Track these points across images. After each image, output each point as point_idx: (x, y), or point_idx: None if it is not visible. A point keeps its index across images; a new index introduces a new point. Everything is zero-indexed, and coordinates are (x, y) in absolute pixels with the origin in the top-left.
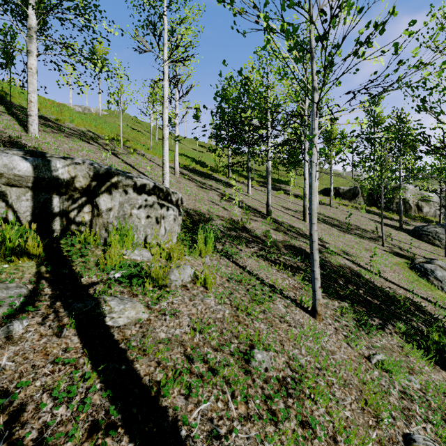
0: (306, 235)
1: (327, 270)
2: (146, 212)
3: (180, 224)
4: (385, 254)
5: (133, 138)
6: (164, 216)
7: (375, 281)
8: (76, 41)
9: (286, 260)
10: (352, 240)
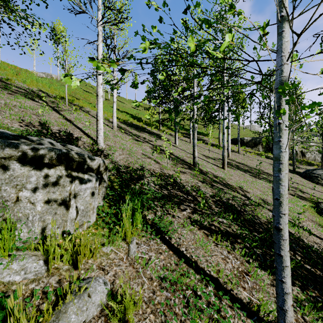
0: (228, 184)
1: (263, 234)
2: (46, 192)
3: (103, 194)
4: (293, 198)
5: (84, 98)
6: (75, 193)
7: (301, 236)
8: (18, 5)
9: (220, 225)
10: (263, 185)
